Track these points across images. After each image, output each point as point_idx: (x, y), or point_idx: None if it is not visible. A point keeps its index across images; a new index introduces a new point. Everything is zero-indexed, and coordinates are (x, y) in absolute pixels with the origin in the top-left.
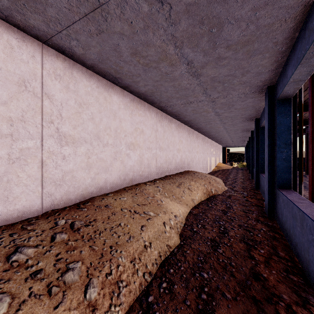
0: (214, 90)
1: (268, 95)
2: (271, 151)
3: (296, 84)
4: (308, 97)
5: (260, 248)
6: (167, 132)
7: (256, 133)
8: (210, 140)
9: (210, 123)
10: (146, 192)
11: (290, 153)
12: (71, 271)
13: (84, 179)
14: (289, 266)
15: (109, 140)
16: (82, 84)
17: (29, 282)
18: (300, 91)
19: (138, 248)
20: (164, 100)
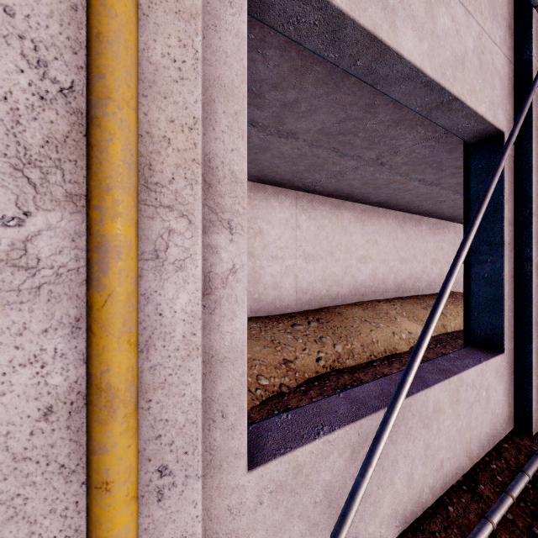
0: None
1: None
2: None
3: None
4: None
5: None
6: (413, 237)
7: None
8: None
9: None
10: (378, 308)
11: None
12: (325, 338)
13: (320, 290)
14: None
15: (340, 255)
16: (319, 211)
17: (306, 337)
18: None
19: (367, 341)
20: (403, 204)
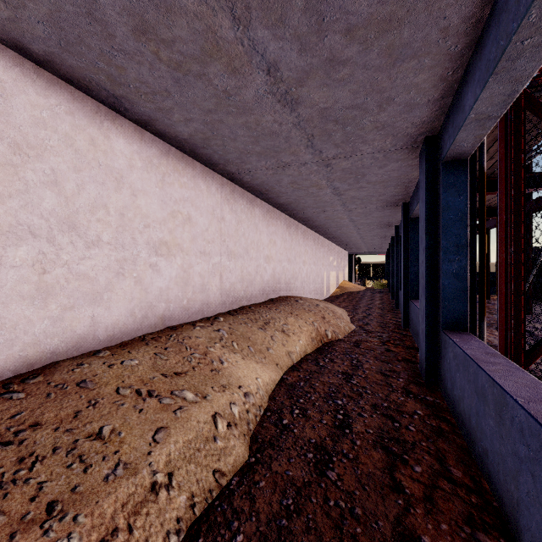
0: (328, 140)
1: (426, 154)
2: (431, 259)
3: (479, 126)
4: (498, 157)
5: (414, 460)
6: (245, 223)
7: (404, 228)
8: (328, 241)
9: (326, 210)
10: (190, 344)
11: (465, 263)
12: None
13: (28, 323)
14: (474, 507)
15: (103, 234)
16: (23, 100)
17: None
18: (482, 149)
19: (132, 496)
20: (233, 159)
